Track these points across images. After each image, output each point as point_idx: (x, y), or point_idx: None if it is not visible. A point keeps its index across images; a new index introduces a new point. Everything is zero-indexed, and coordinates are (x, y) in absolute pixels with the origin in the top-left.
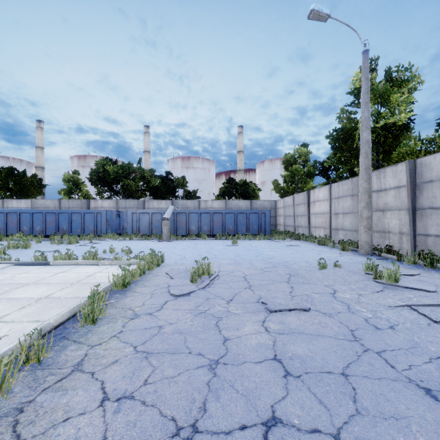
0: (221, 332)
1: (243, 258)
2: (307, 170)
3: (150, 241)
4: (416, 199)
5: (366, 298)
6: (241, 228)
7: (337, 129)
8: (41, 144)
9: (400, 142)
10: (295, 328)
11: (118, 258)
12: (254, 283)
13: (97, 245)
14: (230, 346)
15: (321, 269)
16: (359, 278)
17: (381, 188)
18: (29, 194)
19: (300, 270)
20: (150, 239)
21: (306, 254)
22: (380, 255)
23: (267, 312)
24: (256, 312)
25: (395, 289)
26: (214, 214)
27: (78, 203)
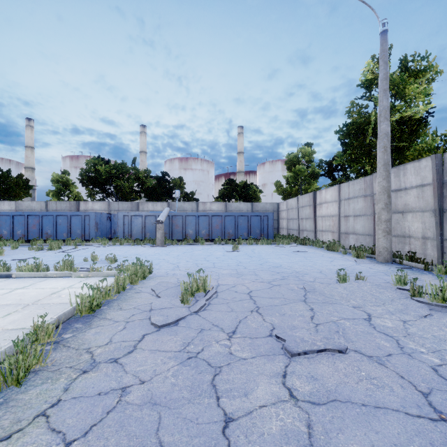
0: (220, 401)
1: (245, 268)
2: (311, 170)
3: (143, 247)
4: (444, 198)
5: (415, 328)
6: (242, 232)
7: (348, 124)
8: (31, 144)
9: (417, 137)
10: (335, 391)
11: (96, 269)
12: (263, 303)
13: (82, 251)
14: (235, 438)
15: (341, 282)
16: (393, 295)
17: (400, 187)
18: (14, 196)
19: (316, 284)
20: (142, 244)
21: (317, 262)
22: (401, 263)
23: (286, 355)
24: (270, 355)
25: (445, 312)
26: (213, 216)
27: (66, 205)
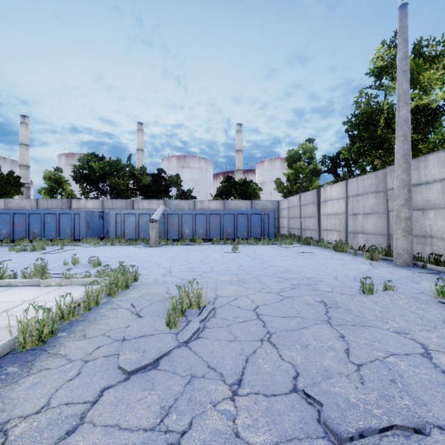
0: None
1: (248, 273)
2: (313, 167)
3: (135, 247)
4: None
5: None
6: (242, 231)
7: (357, 114)
8: (26, 141)
9: (434, 128)
10: None
11: (71, 276)
12: (275, 326)
13: (68, 252)
14: None
15: (367, 293)
16: (442, 313)
17: (420, 181)
18: (4, 194)
19: (337, 296)
20: (135, 244)
21: (328, 265)
22: (425, 266)
23: (330, 440)
24: (303, 441)
25: None
26: (211, 215)
27: (58, 203)
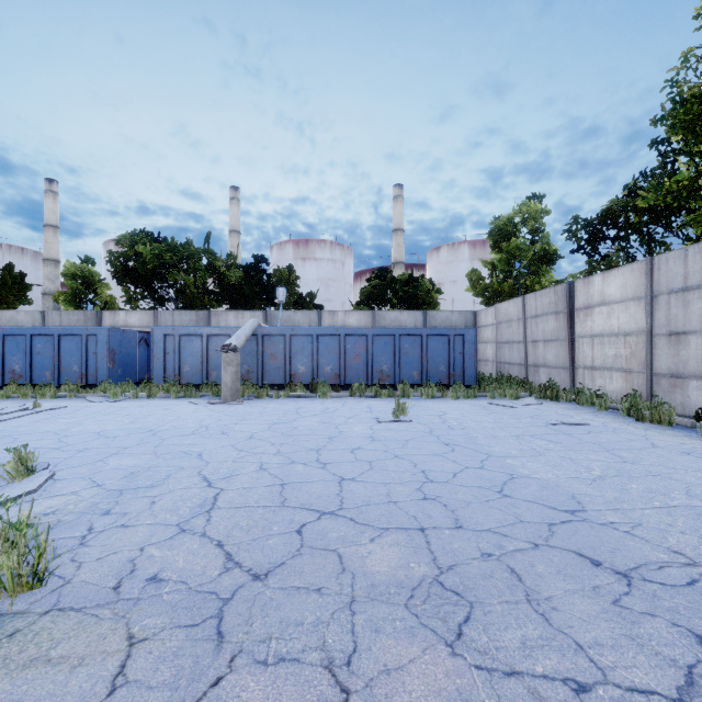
0: None
1: (457, 521)
2: (540, 248)
3: (191, 403)
4: None
5: None
6: (409, 369)
7: (688, 98)
8: (54, 221)
9: None
10: None
11: None
12: None
13: (38, 416)
14: None
15: None
16: None
17: None
18: None
19: None
20: (194, 396)
21: (686, 481)
22: None
23: None
24: None
25: None
26: (349, 337)
27: (78, 317)
